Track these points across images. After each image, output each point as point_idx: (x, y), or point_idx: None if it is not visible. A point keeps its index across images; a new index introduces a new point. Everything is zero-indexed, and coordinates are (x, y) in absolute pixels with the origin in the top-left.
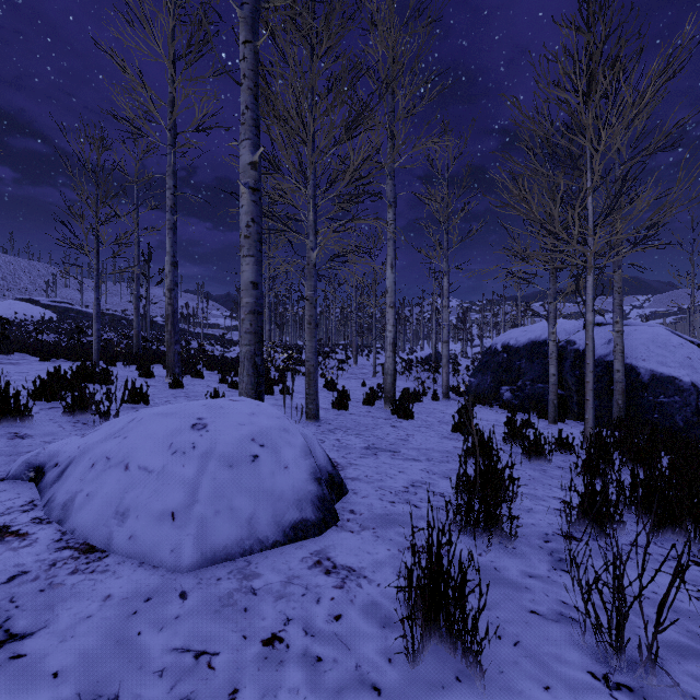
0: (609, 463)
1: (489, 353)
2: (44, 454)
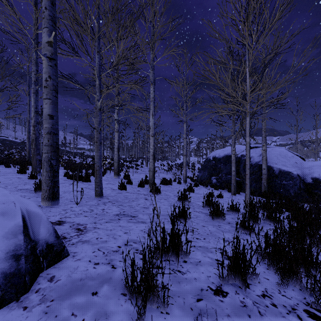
0: (256, 220)
1: (207, 161)
2: None
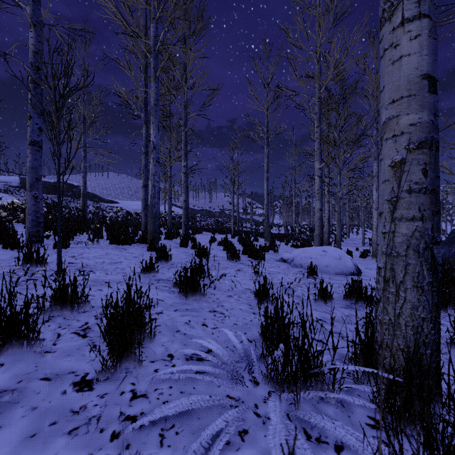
0: None
1: (454, 232)
2: (283, 257)
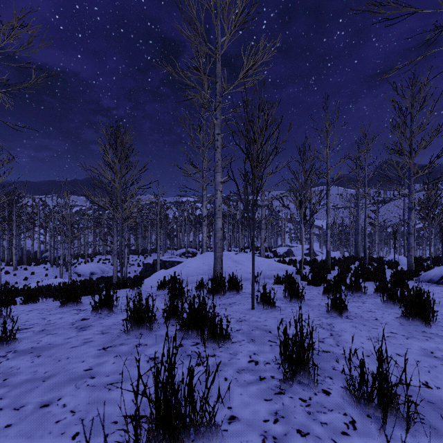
0: None
1: None
2: None
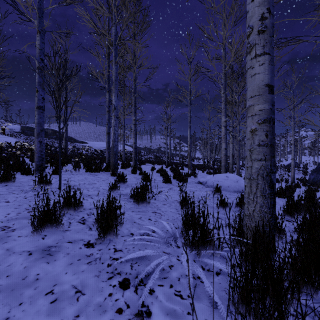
0: None
1: None
2: (200, 180)
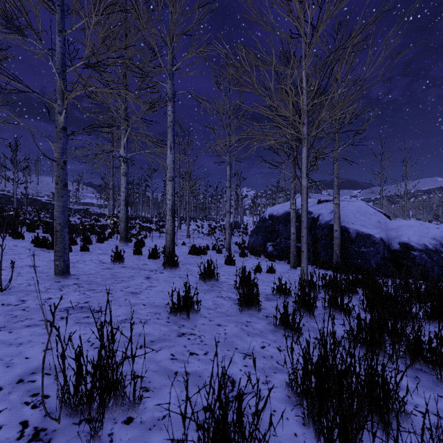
0: (311, 310)
1: (261, 221)
2: None
